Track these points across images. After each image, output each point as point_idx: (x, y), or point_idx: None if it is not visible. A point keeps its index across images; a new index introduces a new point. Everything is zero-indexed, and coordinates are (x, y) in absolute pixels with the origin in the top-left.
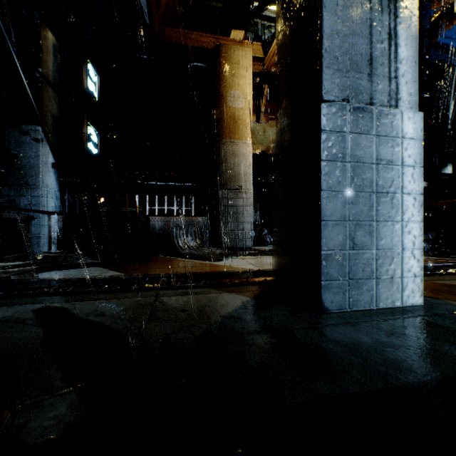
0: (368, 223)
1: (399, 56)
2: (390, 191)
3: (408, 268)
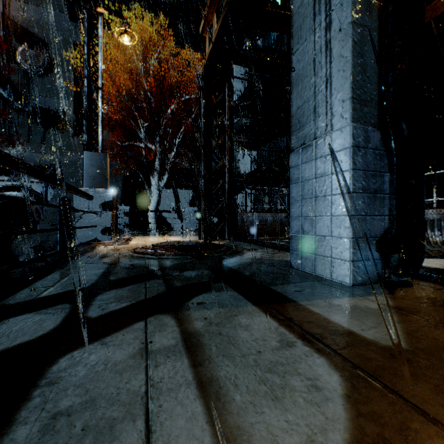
0: (310, 218)
1: (333, 90)
2: (323, 195)
3: (336, 252)
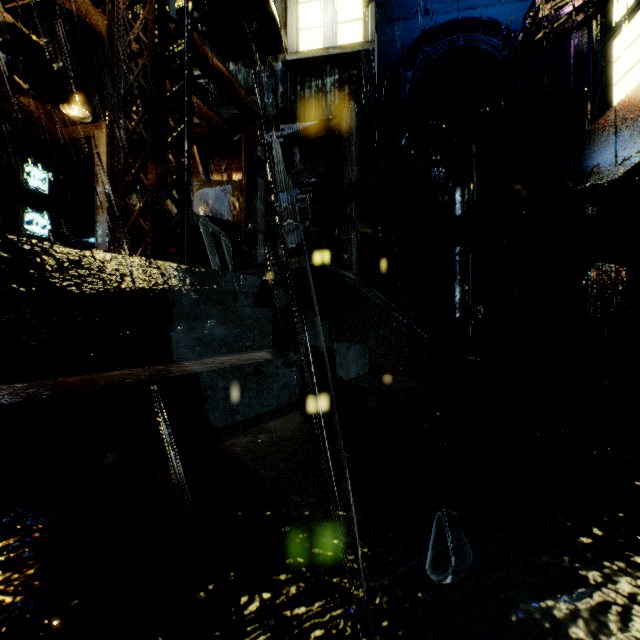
0: None
1: None
2: None
3: None
